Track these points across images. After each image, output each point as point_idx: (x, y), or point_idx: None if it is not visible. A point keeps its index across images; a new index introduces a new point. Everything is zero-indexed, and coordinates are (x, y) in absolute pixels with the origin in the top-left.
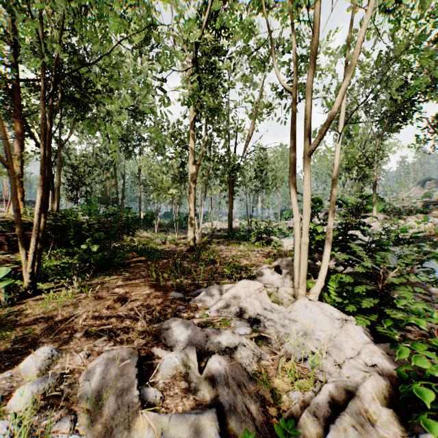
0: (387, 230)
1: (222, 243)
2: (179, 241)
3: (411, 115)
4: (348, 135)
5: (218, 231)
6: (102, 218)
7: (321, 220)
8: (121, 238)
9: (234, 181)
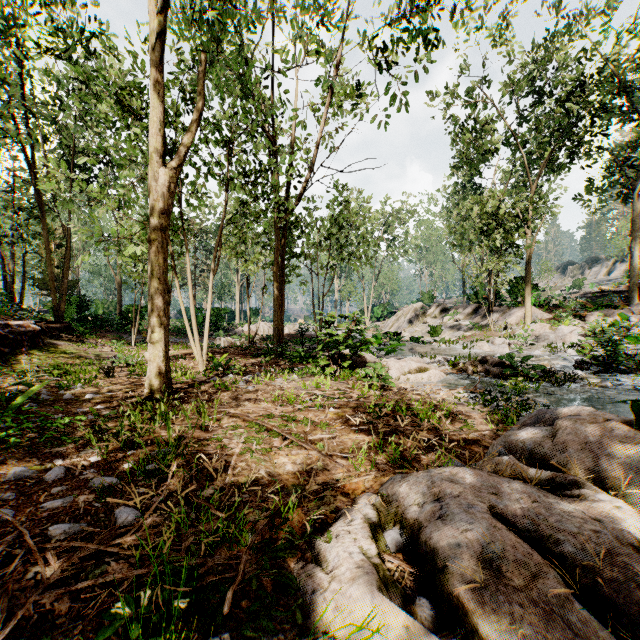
0: (603, 339)
1: (254, 371)
2: None
3: (590, 141)
4: (475, 184)
5: (263, 340)
6: (3, 315)
7: (437, 321)
8: (9, 361)
9: (289, 246)
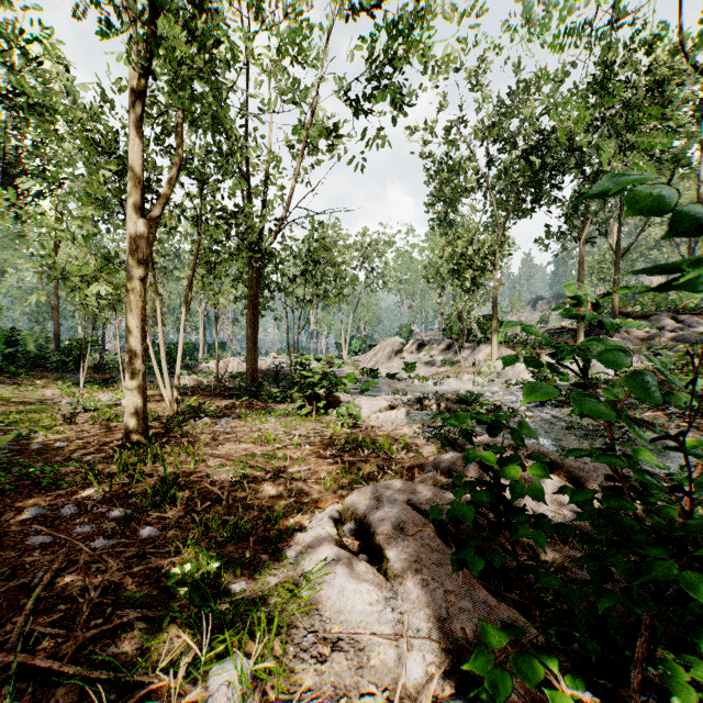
0: (541, 378)
1: (229, 413)
2: (123, 410)
3: (545, 193)
4: (450, 221)
5: (233, 378)
6: None
7: (414, 356)
8: None
9: (262, 281)
